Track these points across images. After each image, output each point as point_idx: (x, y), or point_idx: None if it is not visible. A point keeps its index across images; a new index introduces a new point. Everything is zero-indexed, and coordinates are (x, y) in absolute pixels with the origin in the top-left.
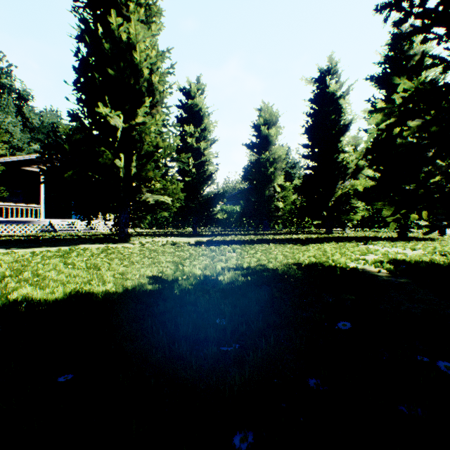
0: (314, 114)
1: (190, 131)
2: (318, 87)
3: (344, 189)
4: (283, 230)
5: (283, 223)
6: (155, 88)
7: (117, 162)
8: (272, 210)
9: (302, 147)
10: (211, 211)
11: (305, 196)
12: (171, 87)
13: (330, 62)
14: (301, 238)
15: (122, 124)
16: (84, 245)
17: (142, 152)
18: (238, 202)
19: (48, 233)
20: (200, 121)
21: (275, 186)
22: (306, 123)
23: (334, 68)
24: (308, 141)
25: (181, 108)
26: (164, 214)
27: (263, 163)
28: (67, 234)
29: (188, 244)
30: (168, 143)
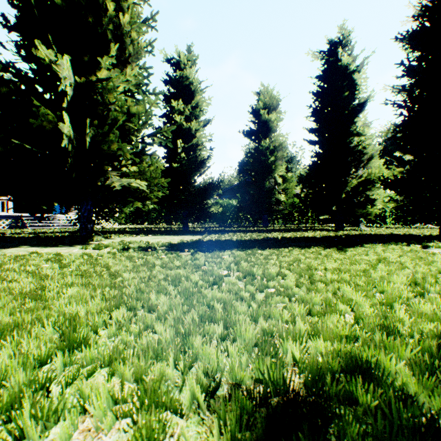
0: (323, 92)
1: (178, 107)
2: (329, 59)
3: (357, 179)
4: (284, 225)
5: (283, 218)
6: (126, 34)
7: (62, 128)
8: (272, 204)
9: (308, 131)
10: (205, 204)
11: (312, 187)
12: (152, 45)
13: (341, 33)
14: (319, 237)
15: (76, 78)
16: (14, 248)
17: (108, 122)
18: (233, 196)
19: (14, 230)
20: (191, 98)
21: (276, 177)
22: (314, 102)
23: (346, 39)
24: (316, 123)
25: (168, 83)
26: (136, 204)
27: (262, 151)
28: (35, 231)
29: (167, 247)
30: (142, 107)
